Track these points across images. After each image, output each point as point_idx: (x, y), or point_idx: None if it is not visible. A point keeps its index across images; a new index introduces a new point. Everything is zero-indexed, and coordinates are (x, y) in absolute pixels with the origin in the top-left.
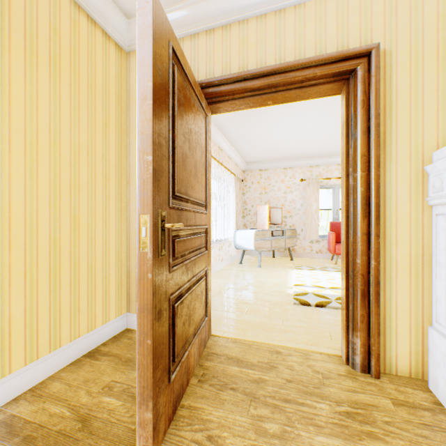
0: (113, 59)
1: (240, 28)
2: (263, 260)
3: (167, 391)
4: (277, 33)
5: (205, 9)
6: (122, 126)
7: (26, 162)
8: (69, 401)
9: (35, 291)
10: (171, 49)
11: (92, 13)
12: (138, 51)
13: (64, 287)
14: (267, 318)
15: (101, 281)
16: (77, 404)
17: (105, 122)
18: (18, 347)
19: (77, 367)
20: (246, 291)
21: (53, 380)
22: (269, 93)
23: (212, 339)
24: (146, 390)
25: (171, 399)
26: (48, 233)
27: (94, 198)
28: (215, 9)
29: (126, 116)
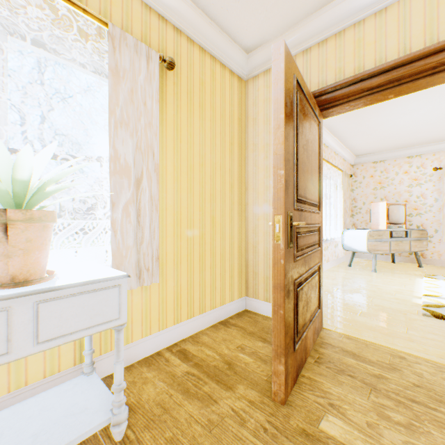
0: (236, 90)
1: (354, 30)
2: (377, 264)
3: (292, 357)
4: (399, 23)
5: (318, 24)
6: (242, 142)
7: (187, 180)
8: (216, 350)
9: (192, 269)
10: (295, 80)
11: (223, 60)
12: (272, 93)
13: (207, 269)
14: (387, 323)
15: (228, 267)
16: (222, 353)
17: (231, 142)
18: (184, 305)
19: (216, 329)
20: (358, 294)
21: (202, 334)
22: (390, 87)
23: (324, 331)
24: (279, 348)
25: (294, 365)
26: (198, 229)
27: (224, 202)
28: (328, 21)
29: (245, 133)
